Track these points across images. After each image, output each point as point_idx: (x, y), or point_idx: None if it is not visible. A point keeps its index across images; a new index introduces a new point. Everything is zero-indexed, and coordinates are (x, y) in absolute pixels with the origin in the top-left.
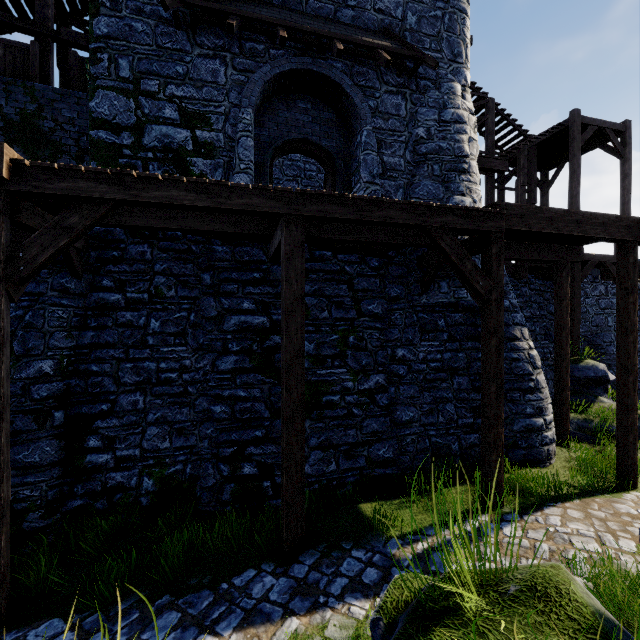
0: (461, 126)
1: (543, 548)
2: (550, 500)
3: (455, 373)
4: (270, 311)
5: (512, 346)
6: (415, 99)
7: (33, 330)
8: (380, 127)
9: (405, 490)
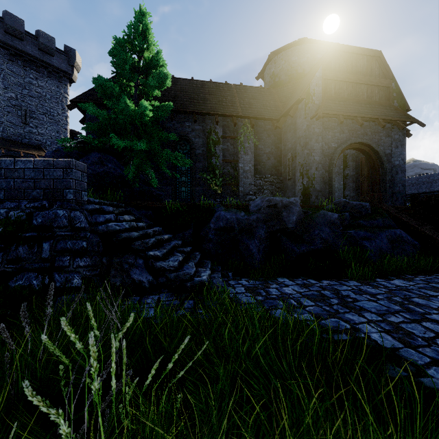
0: None
1: None
2: None
3: None
4: None
5: None
6: None
7: None
8: None
9: None
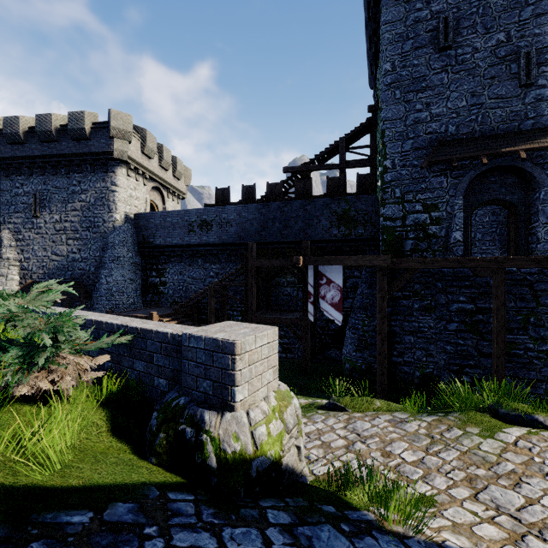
0: None
1: None
2: None
3: None
4: (475, 302)
5: None
6: None
7: (373, 307)
8: None
9: None
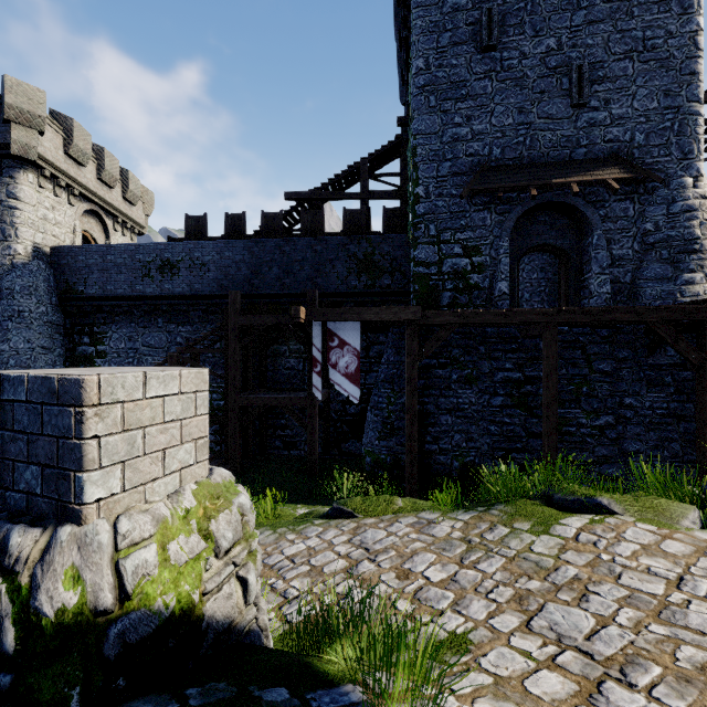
0: (691, 214)
1: None
2: None
3: (681, 419)
4: (523, 369)
5: None
6: (643, 200)
7: (401, 380)
8: (609, 229)
9: None
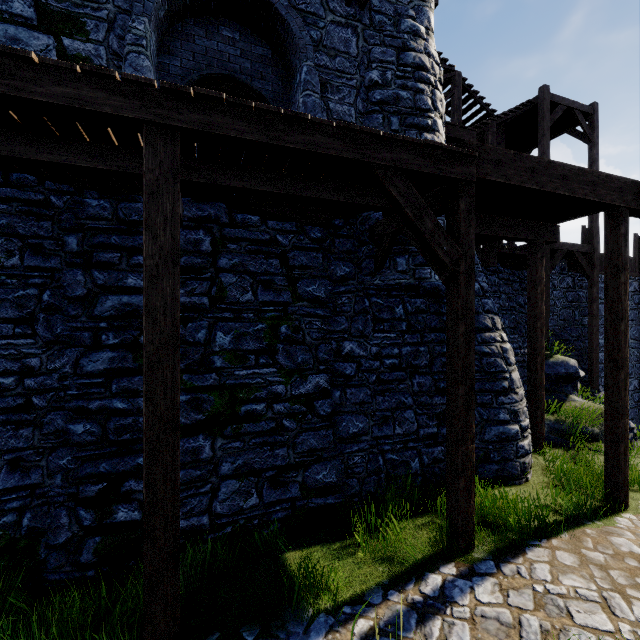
0: (423, 74)
1: (532, 626)
2: (532, 535)
3: (415, 372)
4: None
5: (482, 338)
6: (369, 36)
7: None
8: (325, 65)
9: (350, 526)
